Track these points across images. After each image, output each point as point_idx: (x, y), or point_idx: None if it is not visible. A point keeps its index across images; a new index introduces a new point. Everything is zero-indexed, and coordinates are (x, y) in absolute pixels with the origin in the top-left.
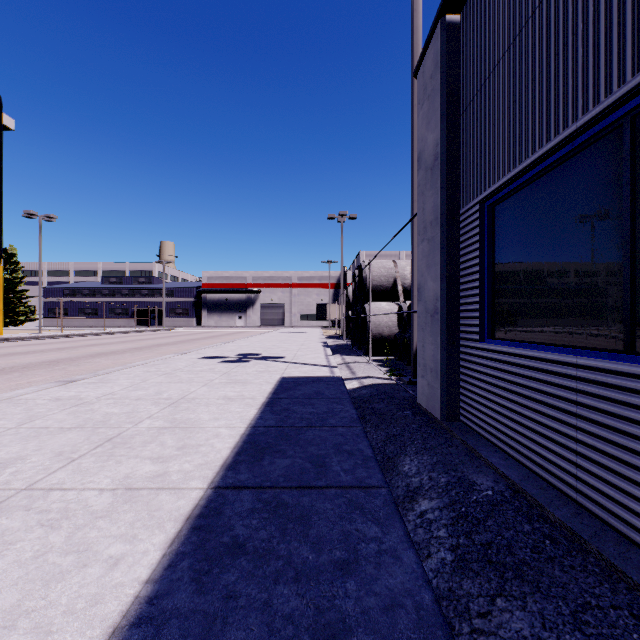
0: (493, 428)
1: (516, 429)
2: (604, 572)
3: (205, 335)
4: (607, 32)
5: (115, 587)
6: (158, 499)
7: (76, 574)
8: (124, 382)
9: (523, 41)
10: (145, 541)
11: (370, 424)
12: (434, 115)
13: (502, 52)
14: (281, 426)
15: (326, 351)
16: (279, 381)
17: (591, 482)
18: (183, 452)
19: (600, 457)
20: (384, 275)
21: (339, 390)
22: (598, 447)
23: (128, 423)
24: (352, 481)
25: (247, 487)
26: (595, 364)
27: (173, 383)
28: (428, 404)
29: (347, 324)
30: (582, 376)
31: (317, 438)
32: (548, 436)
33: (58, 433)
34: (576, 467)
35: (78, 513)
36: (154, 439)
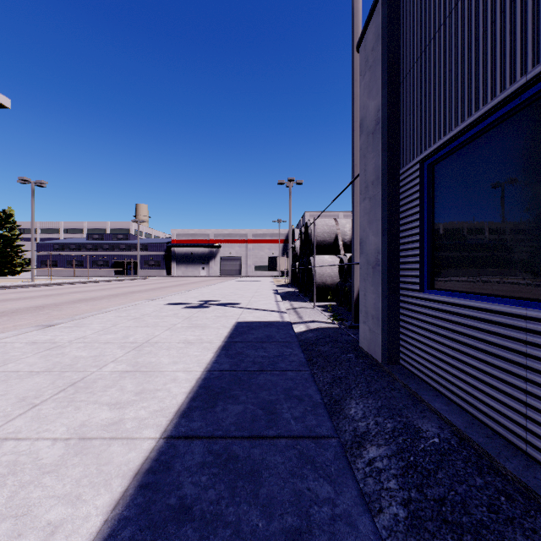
0: (434, 373)
1: (458, 376)
2: None
3: (173, 283)
4: None
5: None
6: (109, 451)
7: None
8: (96, 326)
9: (466, 4)
10: (88, 503)
11: (317, 366)
12: (375, 83)
13: (443, 18)
14: (235, 370)
15: (276, 298)
16: (234, 325)
17: None
18: (140, 397)
19: None
20: (327, 232)
21: (288, 334)
22: None
23: (93, 367)
24: (302, 430)
25: (199, 437)
26: None
27: (140, 327)
28: (370, 348)
29: (294, 274)
30: (532, 328)
31: (268, 383)
32: (493, 385)
33: (26, 377)
34: (525, 418)
35: (26, 467)
36: (115, 383)
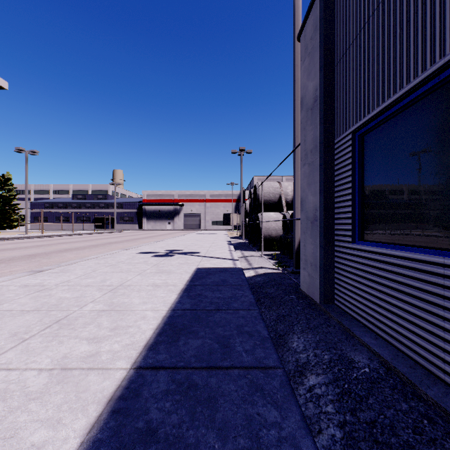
0: (363, 312)
1: (385, 314)
2: None
3: (144, 236)
4: None
5: None
6: (87, 380)
7: None
8: (79, 272)
9: None
10: (67, 426)
11: (264, 306)
12: (314, 67)
13: (372, 10)
14: (195, 309)
15: (230, 248)
16: (195, 271)
17: None
18: (114, 333)
19: None
20: (272, 192)
21: (240, 278)
22: None
23: (75, 306)
24: (252, 361)
25: (164, 367)
26: None
27: (115, 273)
28: (309, 290)
29: (245, 228)
30: (449, 274)
31: (223, 320)
32: (415, 323)
33: (18, 315)
34: (443, 352)
35: (15, 394)
36: (93, 321)
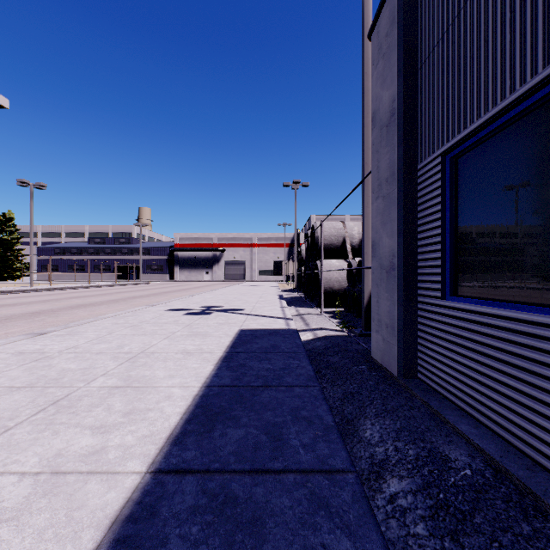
0: (458, 390)
1: (488, 395)
2: None
3: (176, 288)
4: None
5: None
6: (84, 490)
7: None
8: (91, 334)
9: None
10: None
11: (326, 379)
12: (390, 72)
13: None
14: (236, 385)
15: (282, 303)
16: (237, 334)
17: None
18: (129, 419)
19: None
20: (334, 235)
21: (295, 343)
22: None
23: (81, 381)
24: (313, 462)
25: (192, 471)
26: None
27: (137, 336)
28: (383, 359)
29: (300, 279)
30: None
31: (273, 401)
32: (534, 408)
33: (5, 394)
34: None
35: None
36: (102, 402)
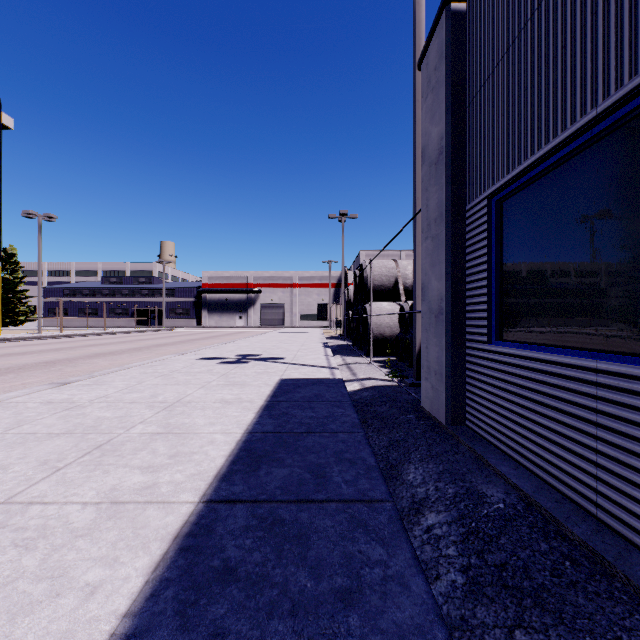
0: (502, 434)
1: (527, 436)
2: (633, 600)
3: (205, 335)
4: (632, 8)
5: (89, 622)
6: (145, 515)
7: (47, 606)
8: (119, 384)
9: (535, 25)
10: (127, 565)
11: (372, 428)
12: (438, 108)
13: (512, 38)
14: (279, 432)
15: (326, 352)
16: (278, 383)
17: (613, 497)
18: (175, 461)
19: (624, 470)
20: (385, 275)
21: (340, 393)
22: (621, 459)
23: (120, 428)
24: (354, 494)
25: (241, 501)
26: (618, 369)
27: (169, 385)
28: (432, 408)
29: (348, 324)
30: (603, 382)
31: (317, 445)
32: (563, 445)
33: (45, 439)
34: (596, 480)
35: (57, 531)
36: (145, 446)
